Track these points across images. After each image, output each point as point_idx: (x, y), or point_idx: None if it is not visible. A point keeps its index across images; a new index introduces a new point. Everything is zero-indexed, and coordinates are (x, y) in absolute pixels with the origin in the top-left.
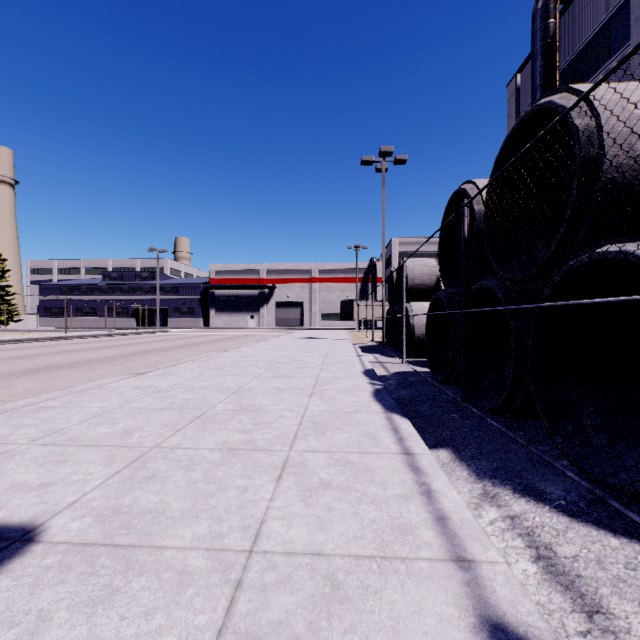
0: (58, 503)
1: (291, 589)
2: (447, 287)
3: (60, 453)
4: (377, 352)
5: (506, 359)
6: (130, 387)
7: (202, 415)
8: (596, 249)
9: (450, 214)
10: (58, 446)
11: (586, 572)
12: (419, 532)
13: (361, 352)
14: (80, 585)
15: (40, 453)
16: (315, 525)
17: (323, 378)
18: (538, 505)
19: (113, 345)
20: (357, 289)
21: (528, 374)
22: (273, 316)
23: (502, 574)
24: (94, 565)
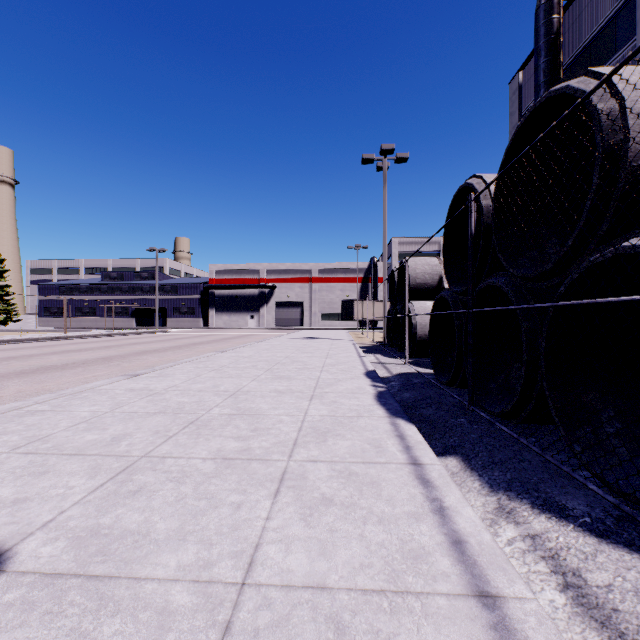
0: (31, 523)
1: (288, 634)
2: (452, 286)
3: (41, 463)
4: (378, 352)
5: (514, 360)
6: (124, 389)
7: (196, 420)
8: (620, 243)
9: (455, 210)
10: (40, 455)
11: (624, 605)
12: (434, 559)
13: (362, 353)
14: (42, 629)
15: (20, 463)
16: (316, 550)
17: (324, 380)
18: (561, 523)
19: (111, 345)
20: (357, 289)
21: (543, 377)
22: (273, 316)
23: (533, 614)
24: (62, 602)
